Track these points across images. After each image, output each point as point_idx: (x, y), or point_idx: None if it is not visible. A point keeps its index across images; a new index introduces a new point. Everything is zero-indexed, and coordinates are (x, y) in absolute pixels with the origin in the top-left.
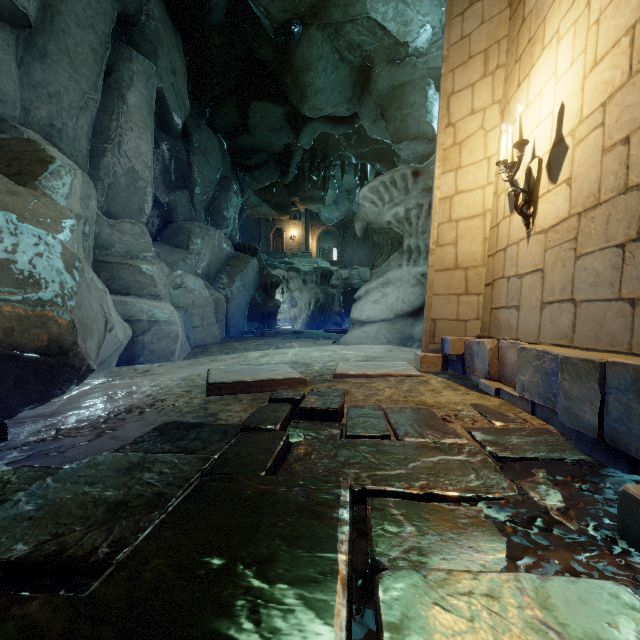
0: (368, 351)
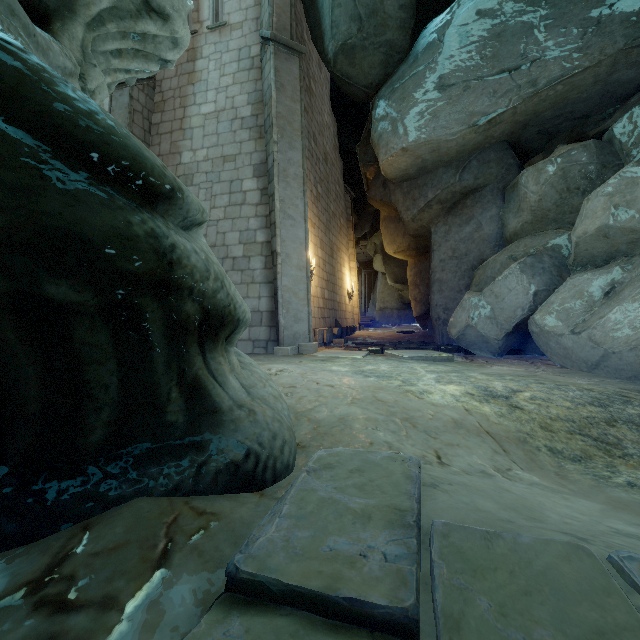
0: (310, 367)
